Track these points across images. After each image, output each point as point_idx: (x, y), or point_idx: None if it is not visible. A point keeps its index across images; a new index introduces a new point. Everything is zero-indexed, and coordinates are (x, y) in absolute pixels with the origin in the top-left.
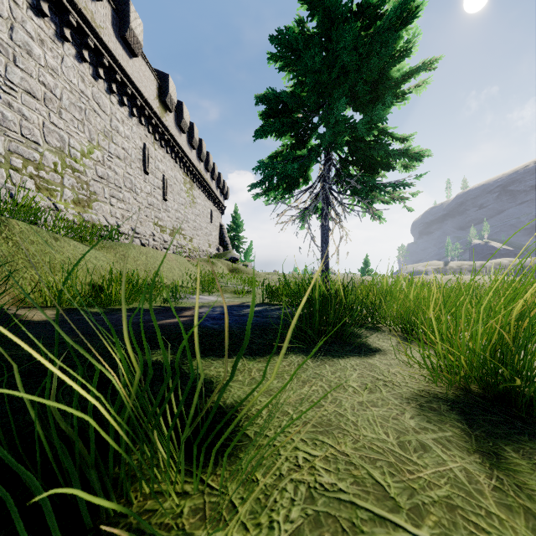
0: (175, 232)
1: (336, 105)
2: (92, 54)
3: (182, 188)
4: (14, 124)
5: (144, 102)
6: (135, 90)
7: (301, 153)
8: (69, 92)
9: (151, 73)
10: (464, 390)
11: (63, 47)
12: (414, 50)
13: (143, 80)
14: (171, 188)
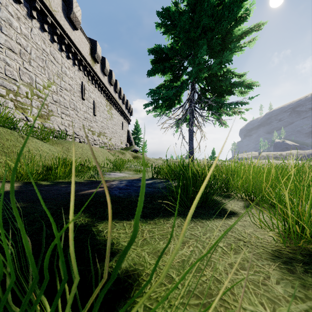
0: (101, 134)
1: (199, 51)
2: (50, 27)
3: (105, 108)
4: (1, 68)
5: (82, 57)
6: (76, 49)
7: (176, 84)
8: (35, 49)
9: (86, 39)
10: (307, 250)
11: (31, 22)
12: (250, 16)
13: (81, 44)
14: (98, 108)
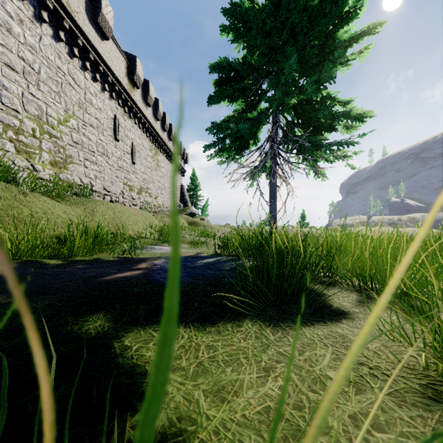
0: (142, 191)
1: (286, 64)
2: (68, 35)
3: (149, 153)
4: None
5: (114, 79)
6: (106, 68)
7: (251, 115)
8: (46, 67)
9: (120, 54)
10: None
11: (41, 27)
12: (362, 11)
13: (114, 60)
14: (138, 153)
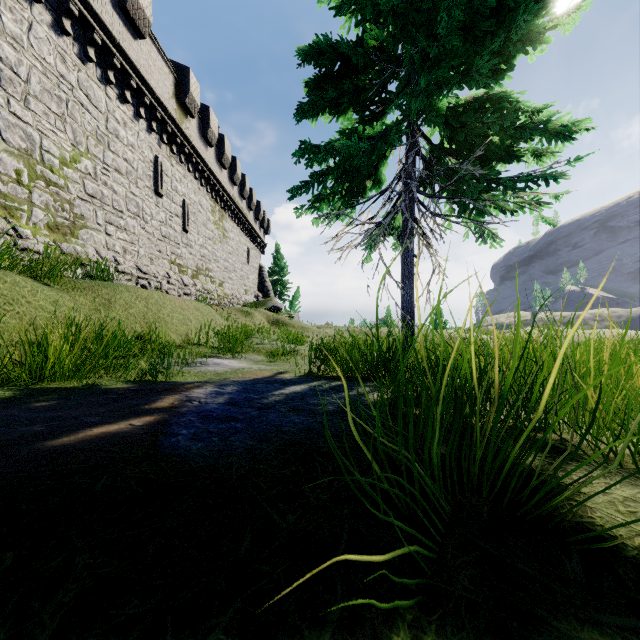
0: (200, 273)
1: (446, 7)
2: (78, 27)
3: (210, 217)
4: None
5: (155, 101)
6: (142, 82)
7: (371, 132)
8: (40, 74)
9: (165, 63)
10: None
11: (31, 9)
12: None
13: (154, 71)
14: (194, 216)
